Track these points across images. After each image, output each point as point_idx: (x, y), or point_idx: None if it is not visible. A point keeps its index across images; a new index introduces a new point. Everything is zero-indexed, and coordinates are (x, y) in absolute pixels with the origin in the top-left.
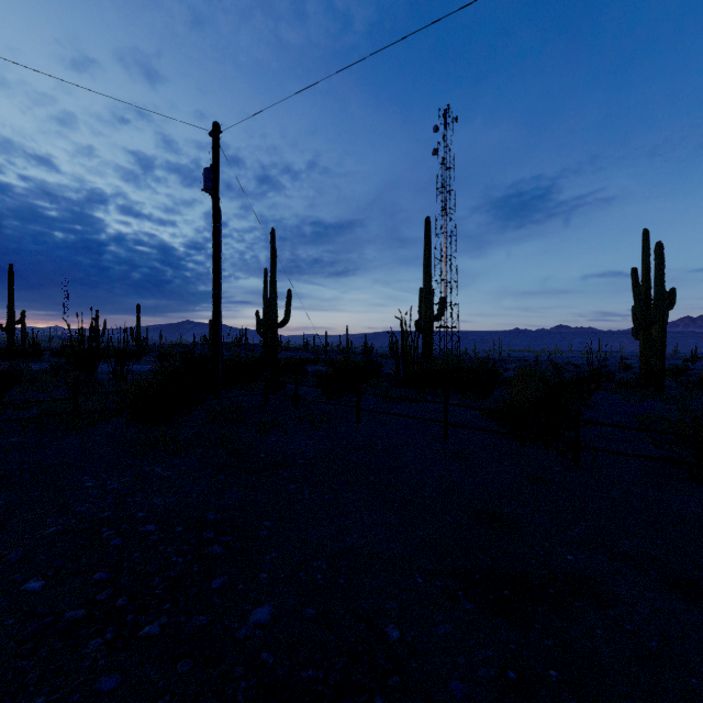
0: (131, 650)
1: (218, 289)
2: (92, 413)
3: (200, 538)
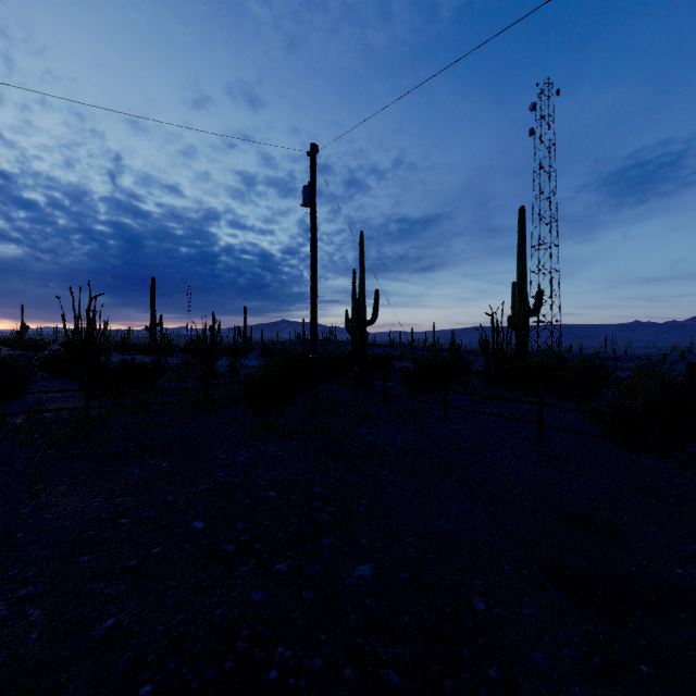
0: (269, 578)
1: (314, 293)
2: (218, 400)
3: (310, 506)
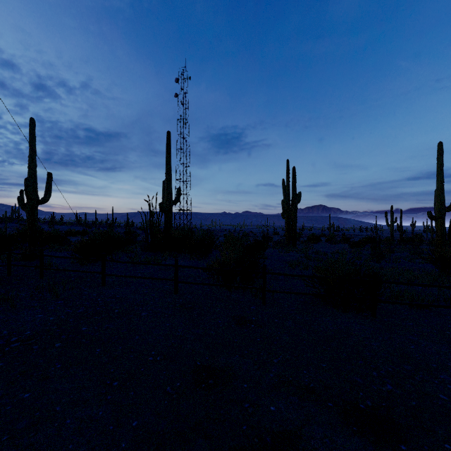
0: None
1: None
2: None
3: None
